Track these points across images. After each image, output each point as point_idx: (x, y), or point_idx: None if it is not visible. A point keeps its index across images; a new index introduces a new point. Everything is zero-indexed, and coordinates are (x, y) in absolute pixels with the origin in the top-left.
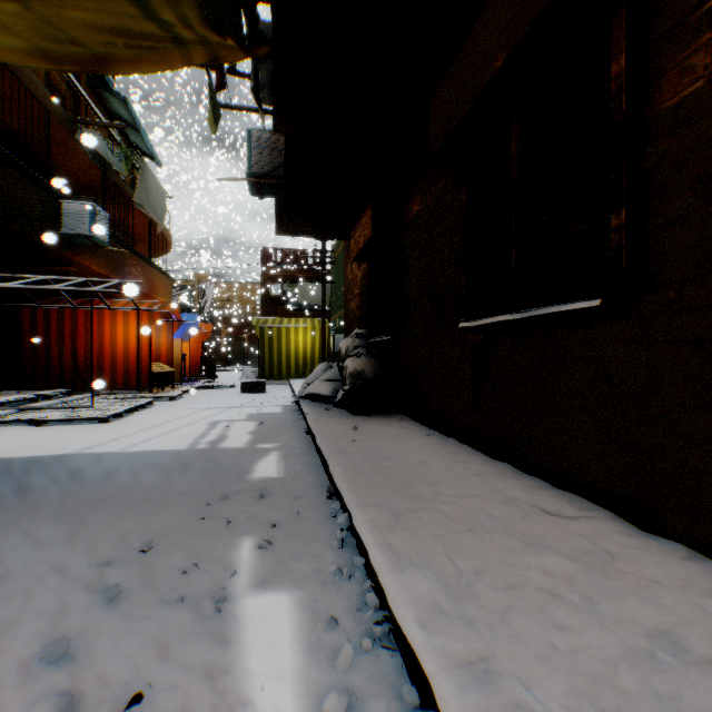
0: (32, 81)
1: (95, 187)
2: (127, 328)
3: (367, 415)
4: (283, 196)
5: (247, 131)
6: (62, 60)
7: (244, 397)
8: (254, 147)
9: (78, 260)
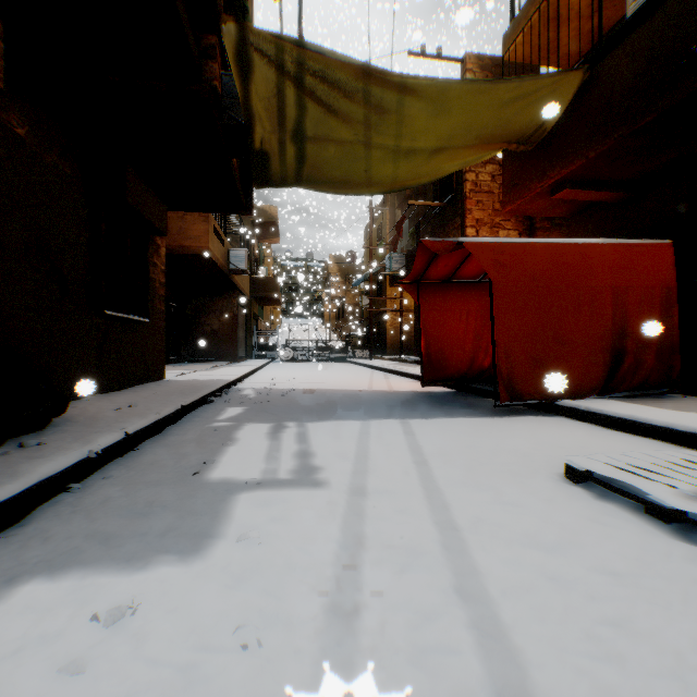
0: None
1: None
2: None
3: None
4: None
5: None
6: (396, 88)
7: None
8: None
9: None
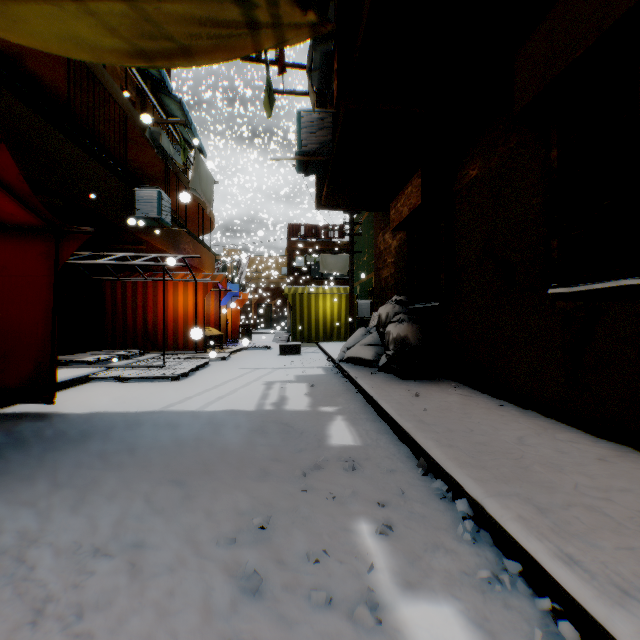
0: (114, 89)
1: (157, 177)
2: (185, 297)
3: (418, 381)
4: (329, 171)
5: (297, 113)
6: (152, 57)
7: (283, 359)
8: (303, 127)
9: (146, 240)
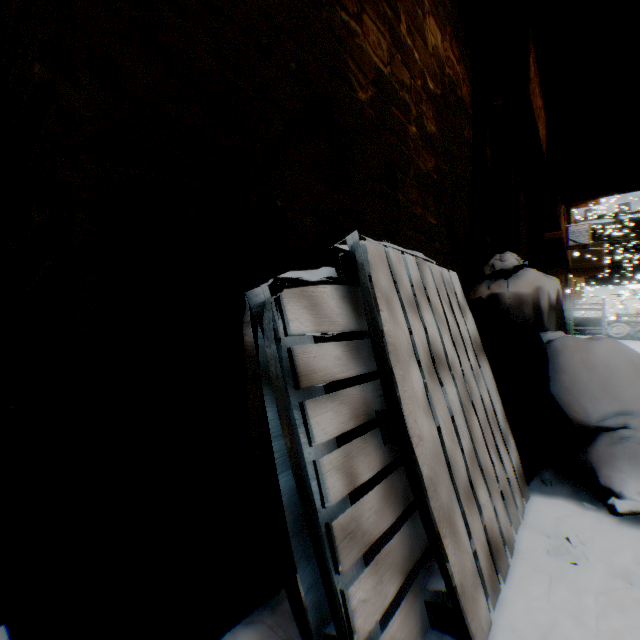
0: None
1: None
2: None
3: None
4: None
5: None
6: None
7: None
8: None
9: None
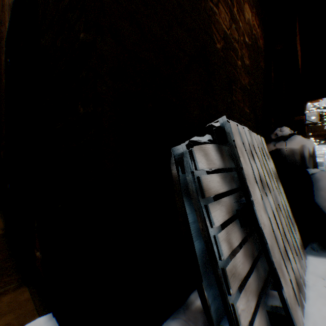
0: None
1: None
2: None
3: None
4: None
5: None
6: None
7: None
8: None
9: None
